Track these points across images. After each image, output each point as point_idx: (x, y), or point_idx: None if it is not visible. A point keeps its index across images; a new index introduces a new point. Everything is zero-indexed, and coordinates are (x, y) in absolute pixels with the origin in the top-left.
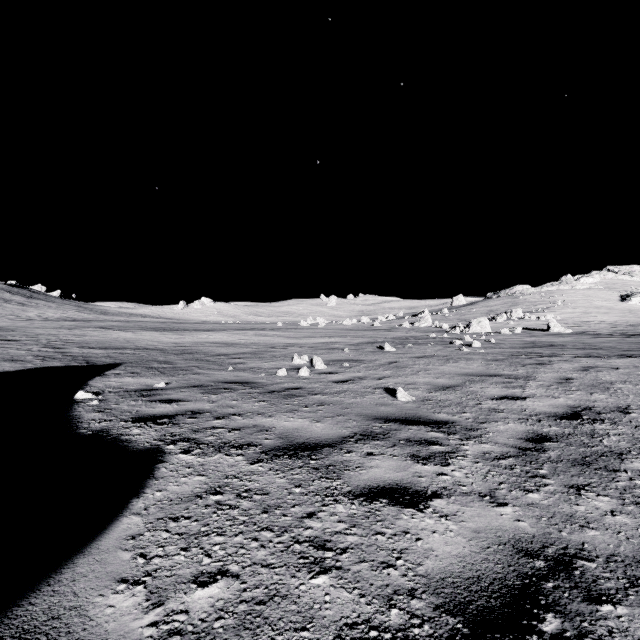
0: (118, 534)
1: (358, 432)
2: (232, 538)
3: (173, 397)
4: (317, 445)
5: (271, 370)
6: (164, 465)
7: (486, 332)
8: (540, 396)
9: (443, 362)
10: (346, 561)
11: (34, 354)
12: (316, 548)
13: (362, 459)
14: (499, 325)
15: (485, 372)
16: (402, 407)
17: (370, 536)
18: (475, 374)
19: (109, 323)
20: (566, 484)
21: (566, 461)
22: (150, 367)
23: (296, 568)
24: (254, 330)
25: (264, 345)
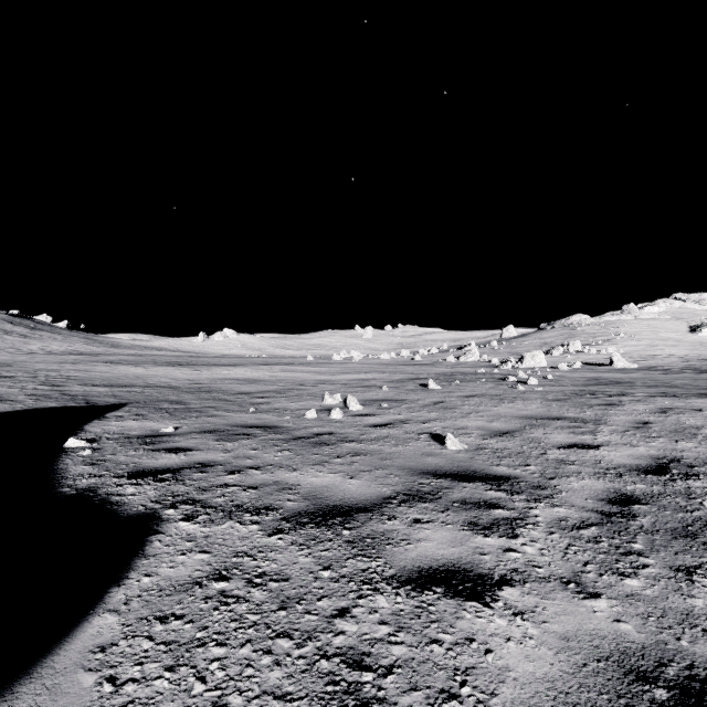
0: (83, 643)
1: (401, 491)
2: (236, 650)
3: (181, 445)
4: (351, 509)
5: (298, 411)
6: (159, 537)
7: (541, 367)
8: (616, 444)
9: (497, 402)
10: (391, 688)
11: (28, 393)
12: (350, 666)
13: (408, 528)
14: (555, 359)
15: (547, 414)
16: (453, 458)
17: (423, 646)
18: (535, 417)
19: (119, 357)
20: (671, 565)
21: (664, 531)
22: (159, 408)
23: (322, 701)
24: (281, 365)
25: (291, 382)
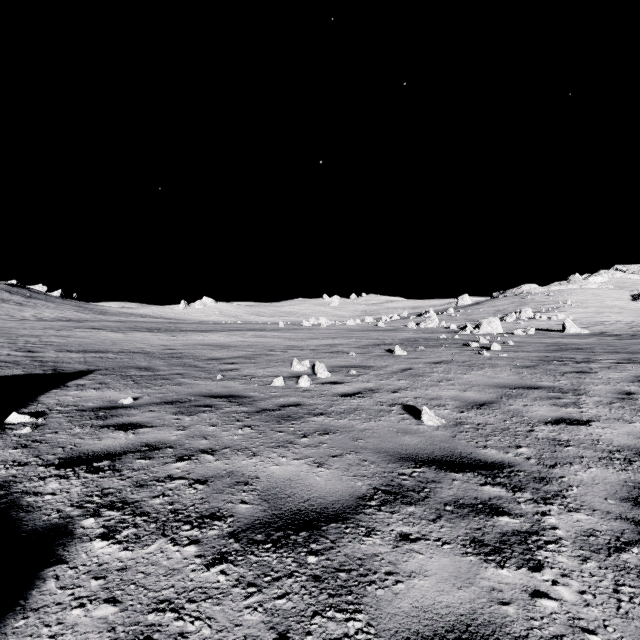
0: None
1: (379, 486)
2: None
3: (135, 420)
4: (319, 516)
5: (266, 378)
6: (57, 571)
7: (497, 333)
8: (607, 419)
9: (465, 369)
10: None
11: None
12: None
13: (393, 552)
14: (509, 325)
15: (520, 383)
16: (432, 437)
17: None
18: (509, 386)
19: (104, 323)
20: None
21: None
22: (125, 375)
23: None
24: (254, 331)
25: (262, 348)
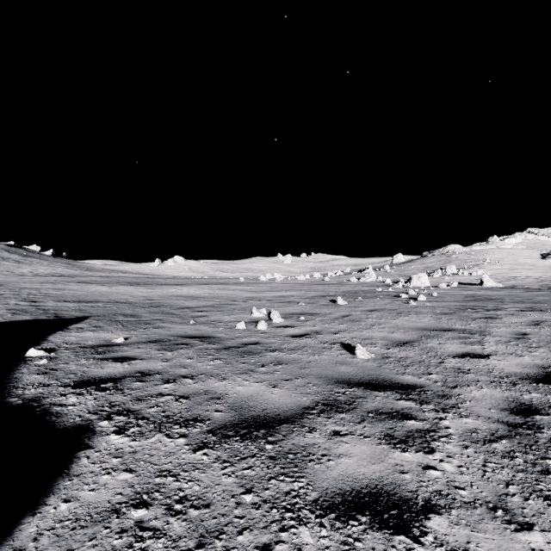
0: None
1: (320, 400)
2: None
3: (127, 354)
4: (274, 420)
5: (231, 323)
6: (87, 453)
7: (425, 286)
8: (503, 354)
9: (395, 316)
10: None
11: (9, 307)
12: None
13: (328, 442)
14: (436, 280)
15: (438, 326)
16: (363, 366)
17: None
18: (429, 328)
19: (91, 278)
20: None
21: None
22: (115, 320)
23: None
24: (218, 284)
25: (226, 298)
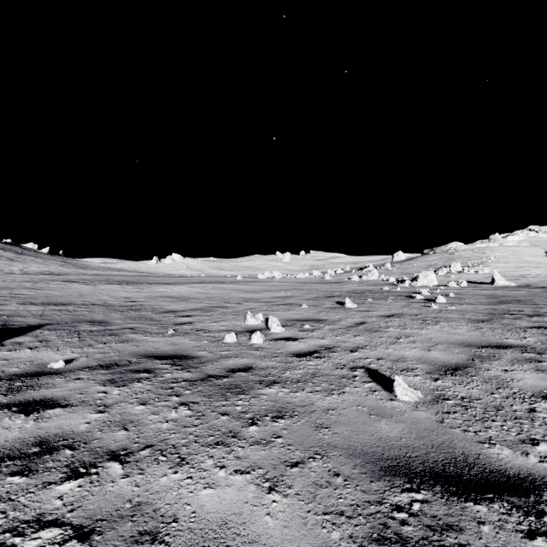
0: None
1: (369, 543)
2: None
3: (50, 394)
4: None
5: (219, 333)
6: None
7: (433, 285)
8: None
9: (421, 324)
10: None
11: None
12: None
13: None
14: (441, 278)
15: (485, 340)
16: (415, 422)
17: None
18: (474, 344)
19: (81, 276)
20: None
21: None
22: (74, 330)
23: None
24: (214, 283)
25: (219, 300)
